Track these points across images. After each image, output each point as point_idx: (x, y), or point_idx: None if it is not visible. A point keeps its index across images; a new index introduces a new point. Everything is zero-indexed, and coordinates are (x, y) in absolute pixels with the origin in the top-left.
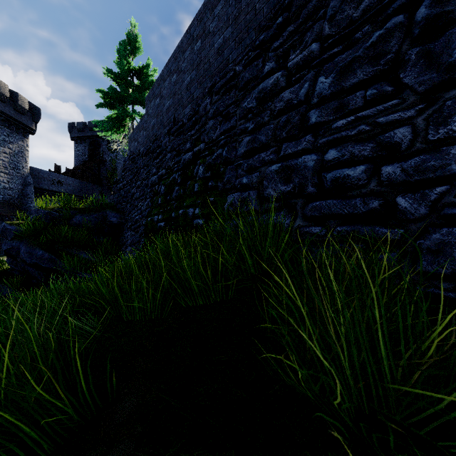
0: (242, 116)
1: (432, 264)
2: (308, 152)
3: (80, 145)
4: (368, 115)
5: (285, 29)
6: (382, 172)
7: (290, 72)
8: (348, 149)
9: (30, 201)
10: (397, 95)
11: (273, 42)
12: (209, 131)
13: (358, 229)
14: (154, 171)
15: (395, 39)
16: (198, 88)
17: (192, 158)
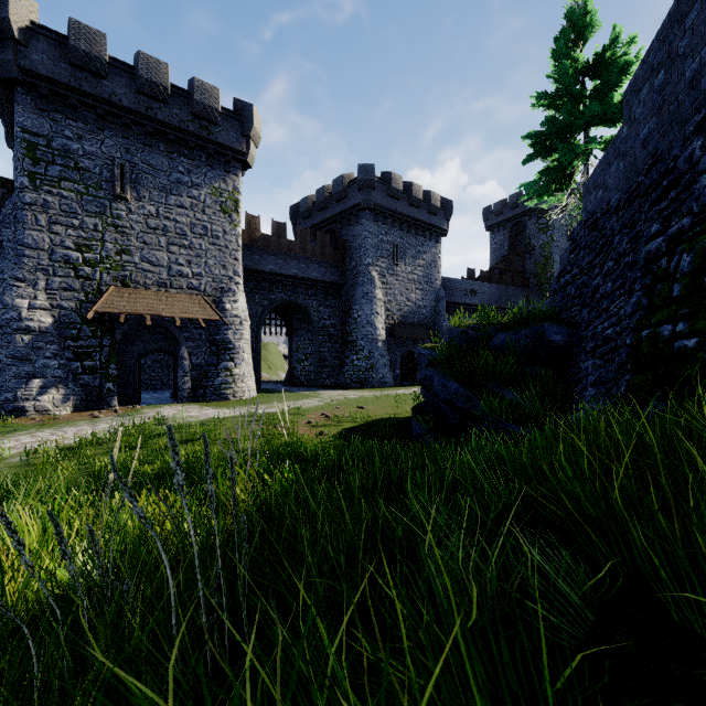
0: None
1: None
2: None
3: (498, 235)
4: None
5: None
6: None
7: None
8: None
9: (442, 320)
10: None
11: None
12: None
13: None
14: (655, 229)
15: None
16: None
17: None
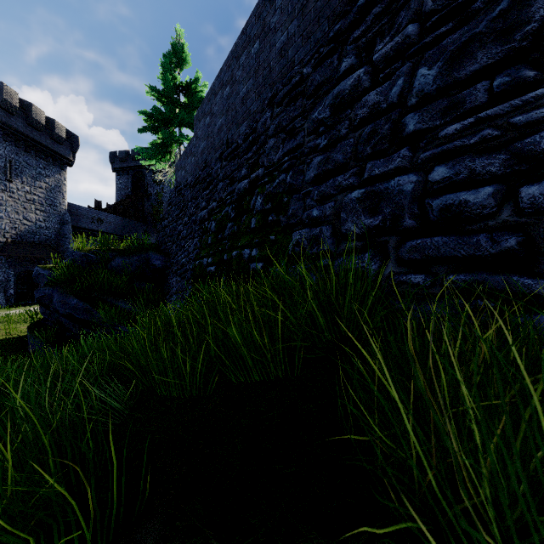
0: (311, 130)
1: None
2: (403, 171)
3: (123, 177)
4: (496, 114)
5: (369, 12)
6: (522, 195)
7: (376, 67)
8: (466, 165)
9: (67, 242)
10: (543, 82)
11: (352, 31)
12: (269, 152)
13: (484, 279)
14: (204, 204)
15: (538, 1)
16: (256, 100)
17: (248, 187)
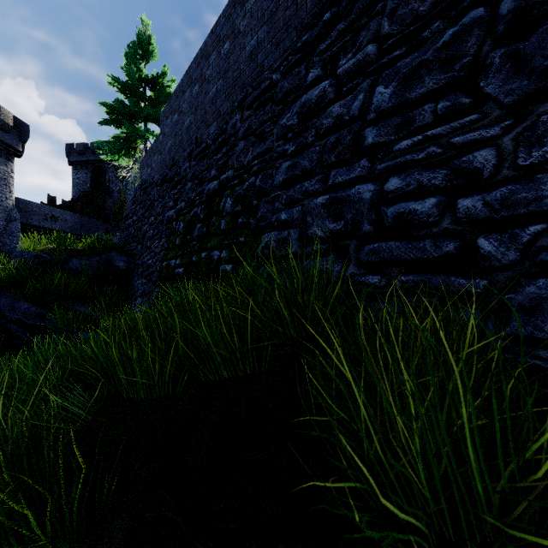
0: (280, 136)
1: (525, 326)
2: (363, 180)
3: (81, 172)
4: (440, 133)
5: (333, 28)
6: (459, 207)
7: (340, 81)
8: (415, 177)
9: (15, 241)
10: (477, 109)
11: (318, 44)
12: (239, 154)
13: (428, 279)
14: (172, 204)
15: (473, 38)
16: (226, 102)
17: (217, 188)
